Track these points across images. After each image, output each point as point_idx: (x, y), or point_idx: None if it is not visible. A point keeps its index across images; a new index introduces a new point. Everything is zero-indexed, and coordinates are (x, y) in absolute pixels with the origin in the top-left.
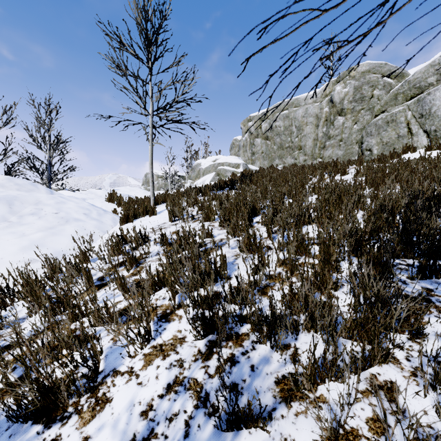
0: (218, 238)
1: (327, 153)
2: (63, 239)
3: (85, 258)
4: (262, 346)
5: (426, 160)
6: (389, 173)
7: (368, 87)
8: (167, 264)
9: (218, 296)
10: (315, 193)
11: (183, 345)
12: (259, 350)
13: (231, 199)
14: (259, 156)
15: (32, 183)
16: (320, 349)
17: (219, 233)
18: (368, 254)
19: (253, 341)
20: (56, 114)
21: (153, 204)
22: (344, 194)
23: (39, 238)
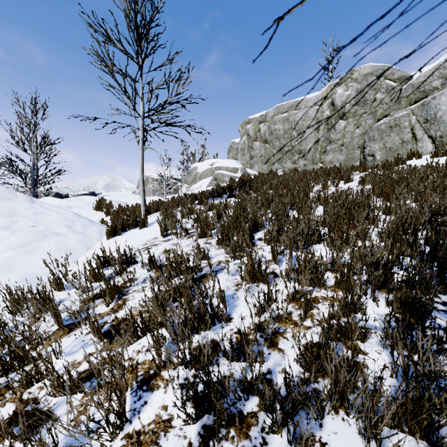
0: (215, 260)
1: (328, 158)
2: (37, 259)
3: (59, 285)
4: (275, 438)
5: (434, 167)
6: (397, 181)
7: (370, 90)
8: (154, 301)
9: (215, 348)
10: (321, 204)
11: (168, 434)
12: (272, 446)
13: (230, 211)
14: (258, 159)
15: (10, 190)
16: (355, 446)
17: (217, 254)
18: (399, 292)
19: (263, 431)
20: (43, 113)
21: (144, 215)
22: (354, 207)
23: (8, 259)
